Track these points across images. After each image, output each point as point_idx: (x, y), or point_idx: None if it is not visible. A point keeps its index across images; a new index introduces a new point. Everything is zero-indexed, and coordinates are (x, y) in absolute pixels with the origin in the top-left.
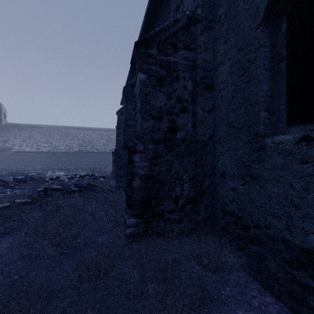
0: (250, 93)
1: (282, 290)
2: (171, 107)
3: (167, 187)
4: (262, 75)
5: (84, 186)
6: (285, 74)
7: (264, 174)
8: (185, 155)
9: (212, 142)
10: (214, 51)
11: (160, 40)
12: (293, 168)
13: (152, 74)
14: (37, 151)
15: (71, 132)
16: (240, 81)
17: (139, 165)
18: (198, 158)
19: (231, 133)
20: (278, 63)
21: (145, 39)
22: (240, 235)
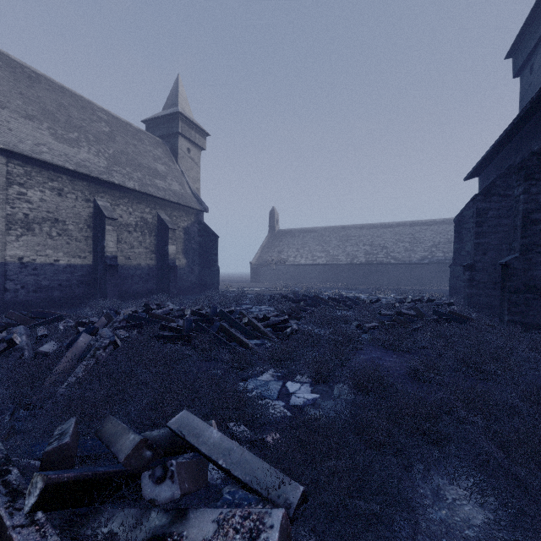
0: None
1: None
2: None
3: None
4: None
5: (447, 315)
6: None
7: None
8: None
9: None
10: None
11: None
12: None
13: None
14: (312, 263)
15: (352, 234)
16: None
17: None
18: None
19: None
20: None
21: None
22: None
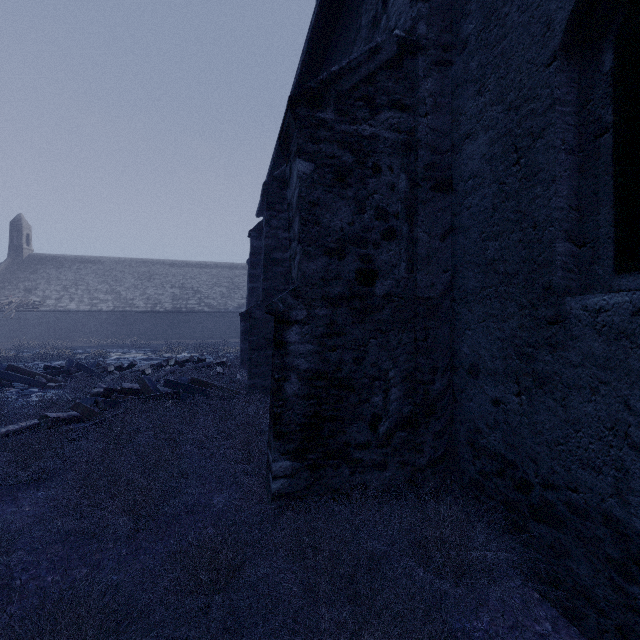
0: (533, 202)
1: (605, 624)
2: (364, 230)
3: (356, 396)
4: (559, 164)
5: (184, 385)
6: (611, 163)
7: (563, 374)
8: (392, 329)
9: (449, 301)
10: (454, 111)
11: (340, 91)
12: (630, 366)
13: (324, 161)
14: (90, 310)
15: (158, 272)
16: (510, 176)
17: (297, 349)
18: (421, 335)
19: (492, 283)
20: (594, 137)
21: (311, 91)
22: (511, 501)
